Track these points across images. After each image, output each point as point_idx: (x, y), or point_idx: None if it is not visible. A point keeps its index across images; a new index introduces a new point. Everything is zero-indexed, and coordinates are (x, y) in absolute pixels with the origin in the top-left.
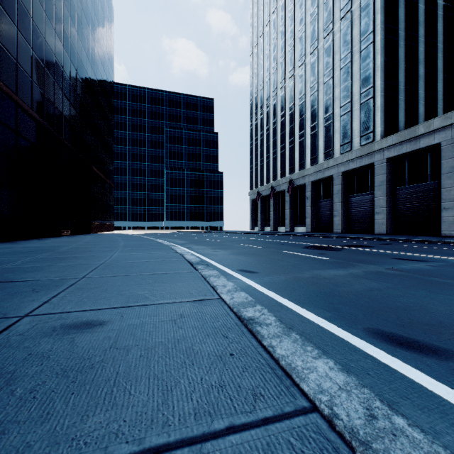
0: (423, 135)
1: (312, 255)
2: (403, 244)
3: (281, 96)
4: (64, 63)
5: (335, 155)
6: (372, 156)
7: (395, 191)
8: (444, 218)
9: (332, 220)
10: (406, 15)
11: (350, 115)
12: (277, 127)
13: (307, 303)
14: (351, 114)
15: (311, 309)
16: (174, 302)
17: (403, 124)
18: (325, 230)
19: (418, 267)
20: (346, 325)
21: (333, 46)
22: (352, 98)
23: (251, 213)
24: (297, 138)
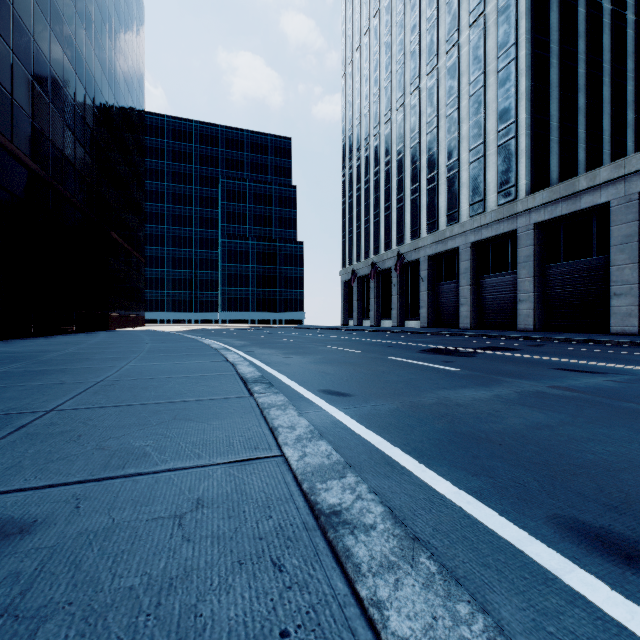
0: (585, 191)
1: (433, 364)
2: (561, 345)
3: (386, 134)
4: (66, 77)
5: (462, 219)
6: (513, 220)
7: (546, 269)
8: (615, 309)
9: (457, 310)
10: (560, 22)
11: (483, 162)
12: (379, 178)
13: (436, 458)
14: (484, 161)
15: (444, 471)
16: (194, 467)
17: (557, 176)
18: (448, 324)
19: (596, 384)
20: (513, 510)
21: (459, 64)
22: (486, 138)
23: (343, 301)
24: (408, 195)
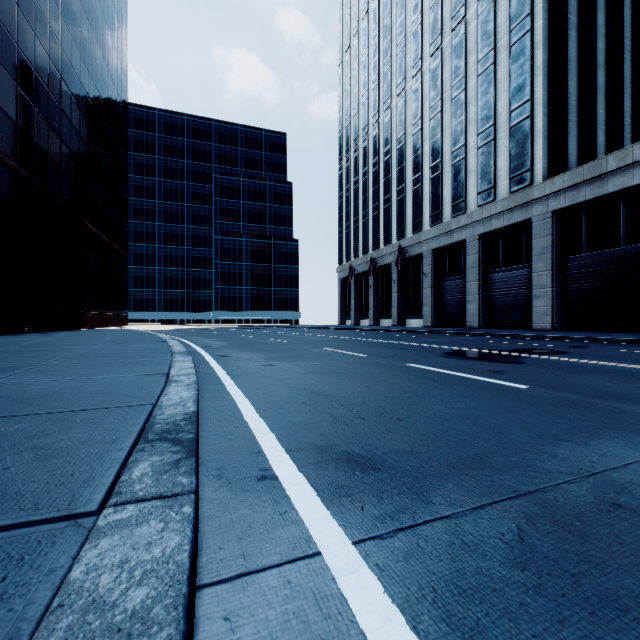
0: (613, 173)
1: (481, 377)
2: (609, 347)
3: (386, 122)
4: (21, 36)
5: (470, 209)
6: (528, 208)
7: (565, 262)
8: None
9: (463, 308)
10: None
11: (494, 146)
12: (378, 169)
13: None
14: (495, 144)
15: None
16: None
17: (576, 160)
18: (453, 323)
19: None
20: None
21: (466, 42)
22: (497, 119)
23: (340, 299)
24: (410, 185)
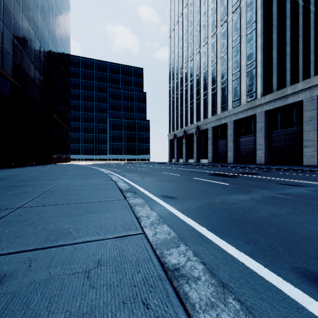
0: (290, 95)
1: (217, 181)
2: (279, 172)
3: (191, 66)
4: (30, 36)
5: (229, 108)
6: (254, 109)
7: (270, 134)
8: (305, 153)
9: (226, 154)
10: (277, 10)
11: (239, 80)
12: (187, 88)
13: (225, 233)
14: (240, 79)
15: (230, 241)
16: (96, 240)
17: (276, 87)
18: (222, 161)
19: (301, 192)
20: (272, 264)
21: (227, 31)
22: (241, 68)
23: (169, 149)
24: (202, 96)
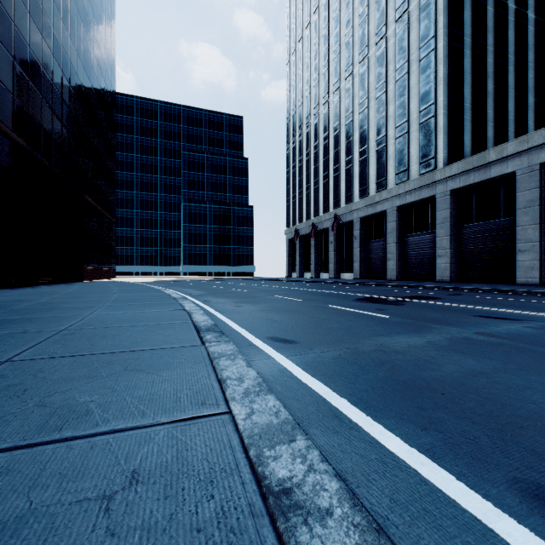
0: (494, 163)
1: (368, 312)
2: (475, 294)
3: (324, 113)
4: (44, 58)
5: (389, 186)
6: (433, 187)
7: (461, 229)
8: (519, 263)
9: (385, 264)
10: (472, 18)
11: (407, 137)
12: (318, 151)
13: (382, 410)
14: (408, 136)
15: (392, 425)
16: (136, 427)
17: (470, 149)
18: (377, 276)
19: (516, 330)
20: (471, 473)
21: (387, 54)
22: (410, 117)
23: (288, 256)
24: (343, 165)
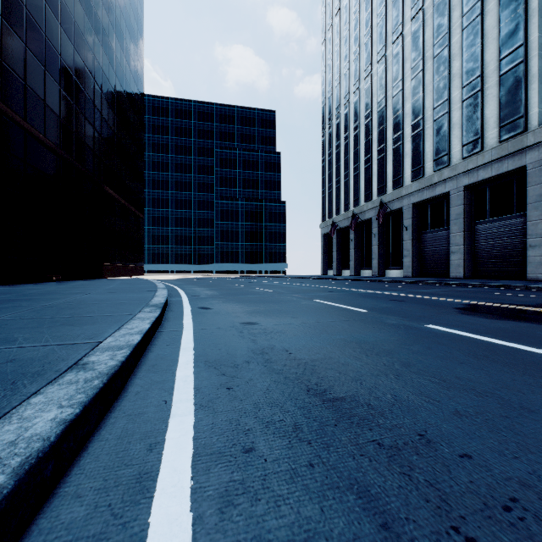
0: None
1: None
2: None
3: (366, 88)
4: (48, 26)
5: (453, 162)
6: (521, 156)
7: None
8: None
9: (446, 259)
10: None
11: (481, 96)
12: (359, 133)
13: None
14: (482, 95)
15: None
16: None
17: None
18: (435, 274)
19: None
20: None
21: None
22: (484, 69)
23: (323, 252)
24: (390, 144)
